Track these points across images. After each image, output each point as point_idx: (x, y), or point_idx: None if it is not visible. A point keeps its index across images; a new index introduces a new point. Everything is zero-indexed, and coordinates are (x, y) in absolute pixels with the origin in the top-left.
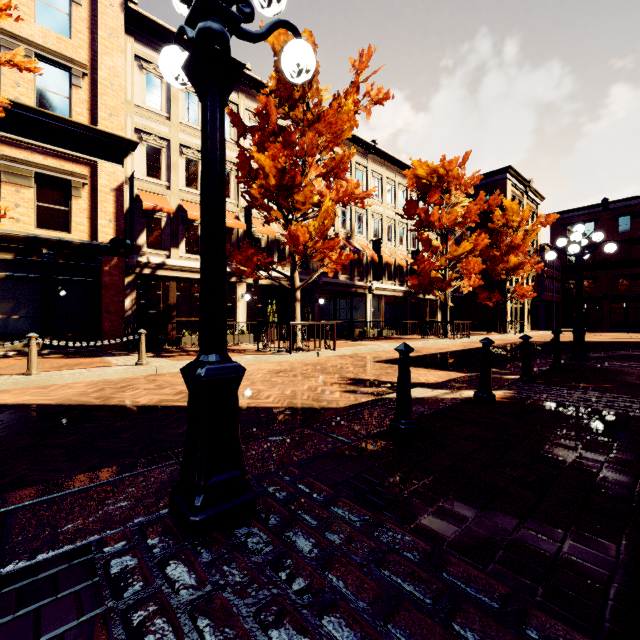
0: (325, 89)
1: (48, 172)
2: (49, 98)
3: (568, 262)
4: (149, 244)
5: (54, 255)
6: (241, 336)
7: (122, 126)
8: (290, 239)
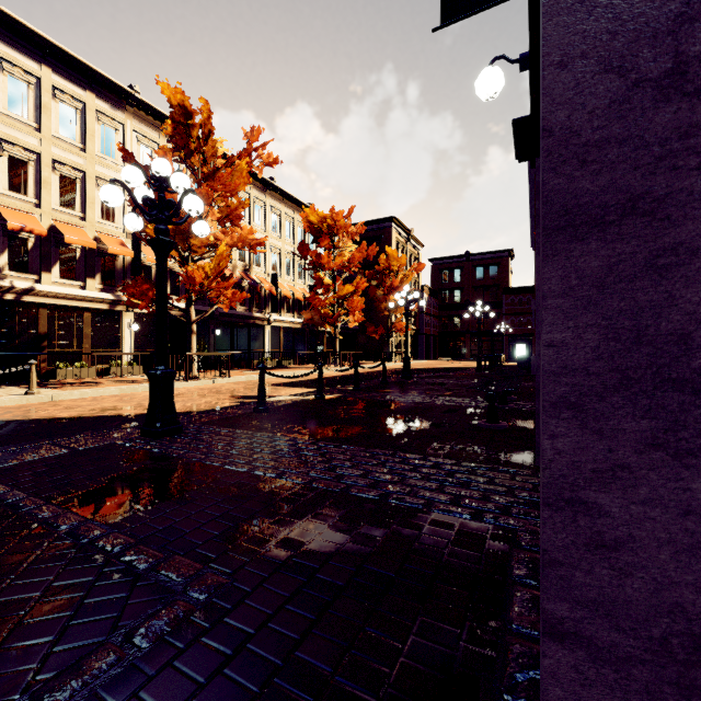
0: (221, 142)
1: None
2: None
3: (443, 301)
4: (12, 266)
5: None
6: (128, 368)
7: None
8: (187, 279)
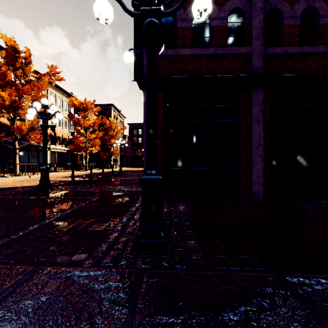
0: (32, 64)
1: None
2: None
3: (134, 142)
4: None
5: None
6: None
7: None
8: (17, 129)
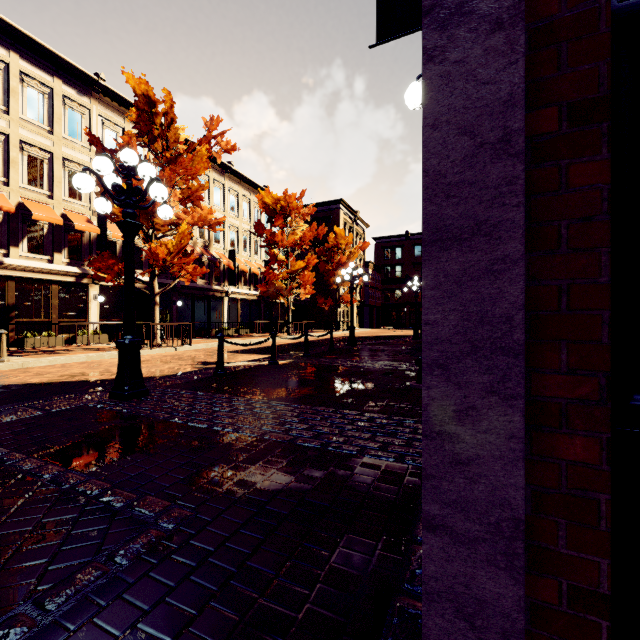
0: (182, 129)
1: None
2: None
3: (386, 276)
4: None
5: None
6: (94, 336)
7: None
8: (151, 254)
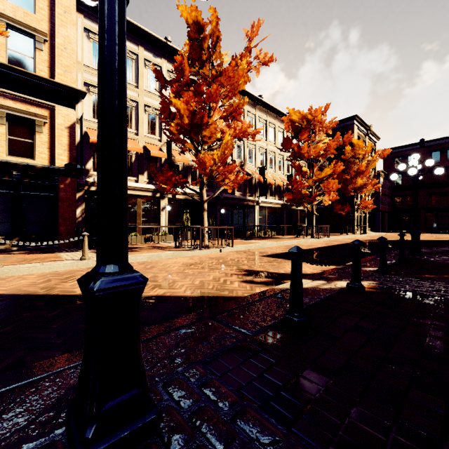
0: (225, 54)
1: (17, 113)
2: (18, 58)
3: (396, 184)
4: (95, 168)
5: (21, 176)
6: (164, 236)
7: (74, 80)
8: (199, 164)
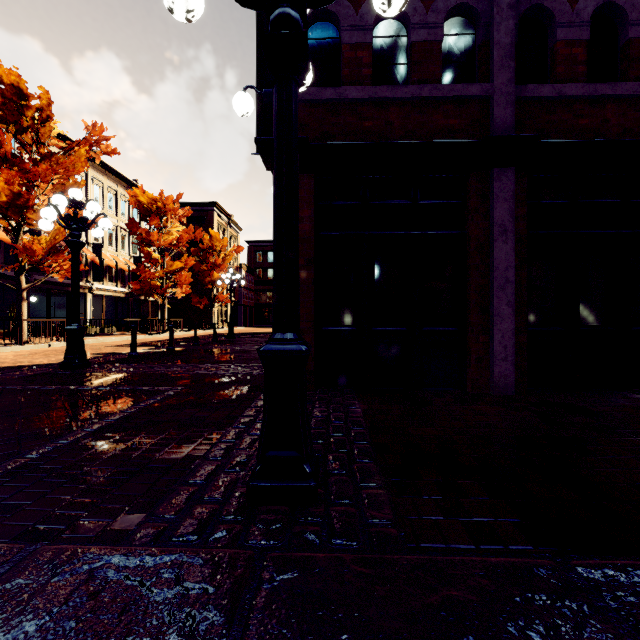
0: (54, 122)
1: None
2: None
3: (259, 278)
4: None
5: None
6: None
7: None
8: (24, 250)
